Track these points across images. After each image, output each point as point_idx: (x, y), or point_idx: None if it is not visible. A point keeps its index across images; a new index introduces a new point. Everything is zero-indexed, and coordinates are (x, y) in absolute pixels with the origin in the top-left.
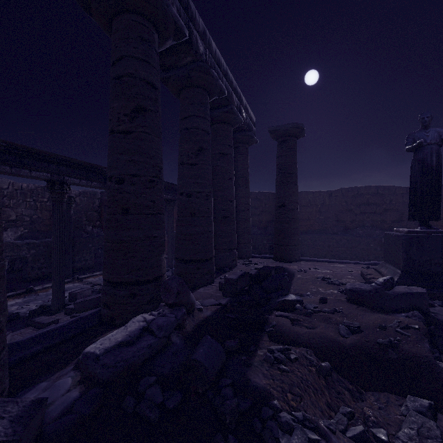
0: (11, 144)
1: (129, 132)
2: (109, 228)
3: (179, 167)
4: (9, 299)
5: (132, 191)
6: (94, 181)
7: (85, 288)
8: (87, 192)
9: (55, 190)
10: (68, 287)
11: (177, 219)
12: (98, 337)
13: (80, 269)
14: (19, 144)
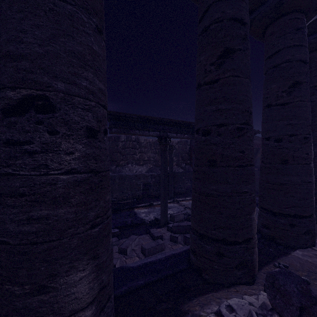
0: (139, 116)
1: (215, 81)
2: (196, 179)
3: (264, 110)
4: (142, 208)
5: (219, 142)
6: (185, 134)
7: (179, 213)
8: (182, 141)
9: (162, 142)
10: (171, 206)
11: (261, 165)
12: (186, 303)
13: (178, 193)
14: (143, 115)
